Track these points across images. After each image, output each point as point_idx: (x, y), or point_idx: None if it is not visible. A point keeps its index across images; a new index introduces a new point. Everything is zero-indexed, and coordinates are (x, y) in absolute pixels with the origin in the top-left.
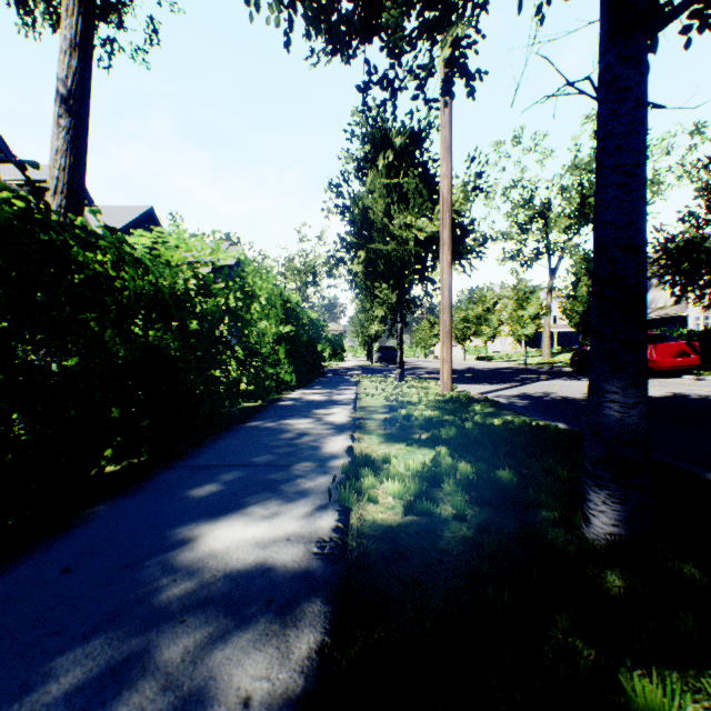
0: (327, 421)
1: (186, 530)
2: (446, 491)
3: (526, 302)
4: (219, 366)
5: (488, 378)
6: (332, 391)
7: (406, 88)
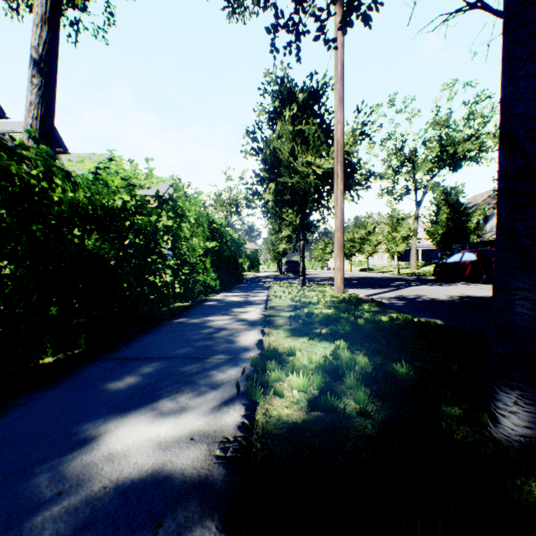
0: (242, 318)
1: (91, 427)
2: (347, 384)
3: (398, 227)
4: (153, 272)
5: (370, 284)
6: (249, 294)
7: (308, 32)
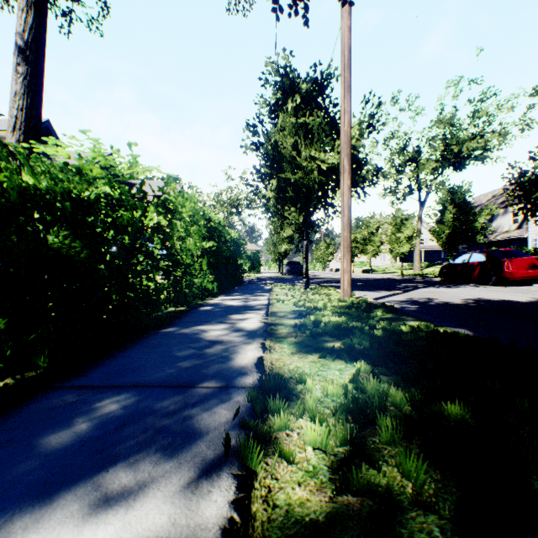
0: (240, 327)
1: None
2: (383, 438)
3: (402, 227)
4: (139, 274)
5: (376, 286)
6: (249, 297)
7: None
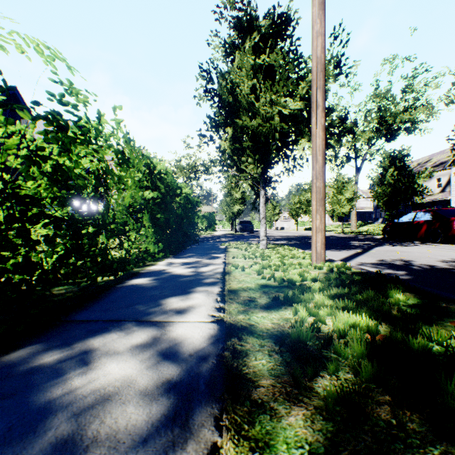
0: (169, 343)
1: None
2: None
3: (343, 189)
4: None
5: (329, 244)
6: (200, 260)
7: None
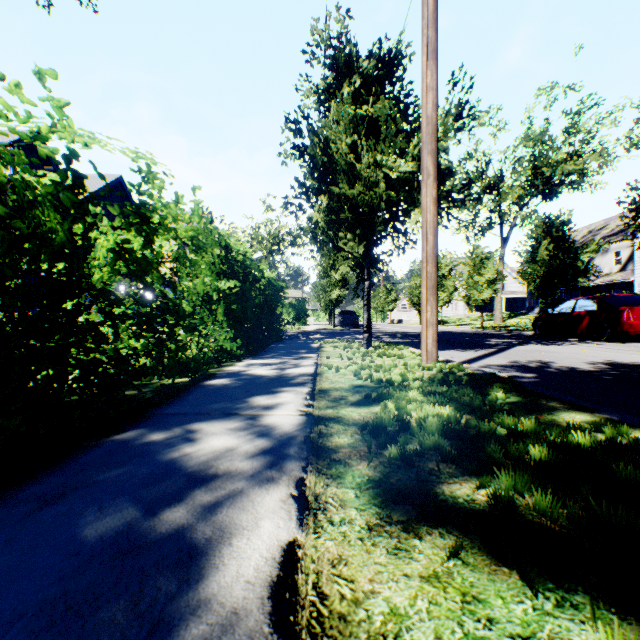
0: (261, 428)
1: None
2: None
3: (482, 268)
4: (76, 331)
5: (457, 342)
6: (287, 361)
7: None
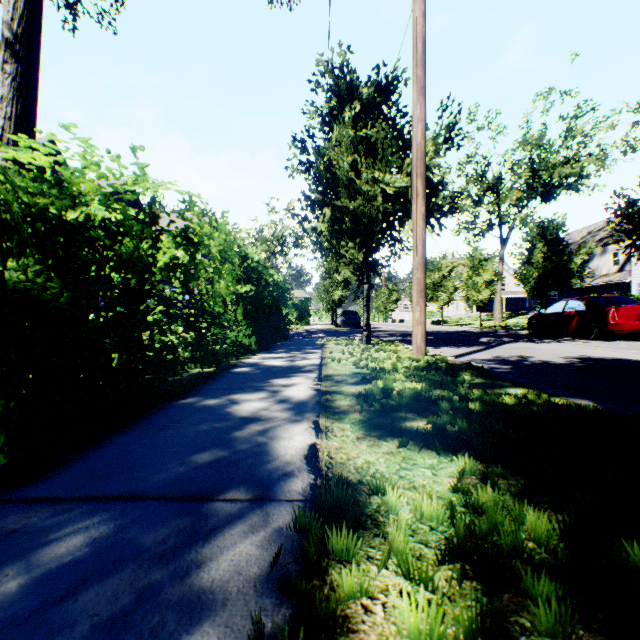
0: (284, 397)
1: None
2: (542, 624)
3: (480, 269)
4: (148, 326)
5: (451, 340)
6: (296, 355)
7: None
